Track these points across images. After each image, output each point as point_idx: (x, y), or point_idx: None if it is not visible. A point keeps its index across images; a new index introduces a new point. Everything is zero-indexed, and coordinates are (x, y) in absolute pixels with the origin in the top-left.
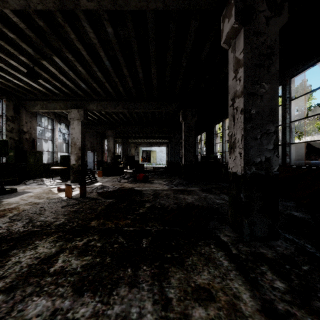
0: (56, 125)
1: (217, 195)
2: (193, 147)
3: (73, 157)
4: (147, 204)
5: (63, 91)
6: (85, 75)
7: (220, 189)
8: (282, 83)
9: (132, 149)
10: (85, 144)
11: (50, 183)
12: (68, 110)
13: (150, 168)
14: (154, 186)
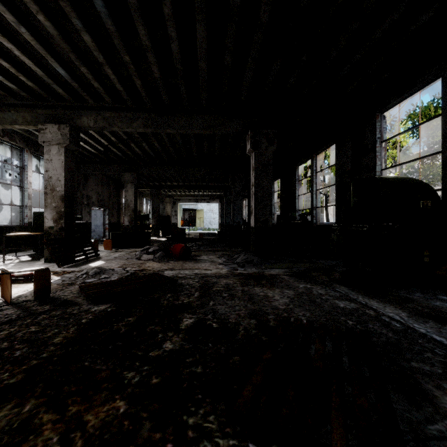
0: (29, 159)
1: (330, 288)
2: (270, 196)
3: (50, 213)
4: (186, 319)
5: (27, 88)
6: (59, 42)
7: (324, 272)
8: (444, 72)
9: (168, 205)
10: (88, 196)
11: (3, 262)
12: (39, 126)
13: (194, 234)
14: (201, 267)
